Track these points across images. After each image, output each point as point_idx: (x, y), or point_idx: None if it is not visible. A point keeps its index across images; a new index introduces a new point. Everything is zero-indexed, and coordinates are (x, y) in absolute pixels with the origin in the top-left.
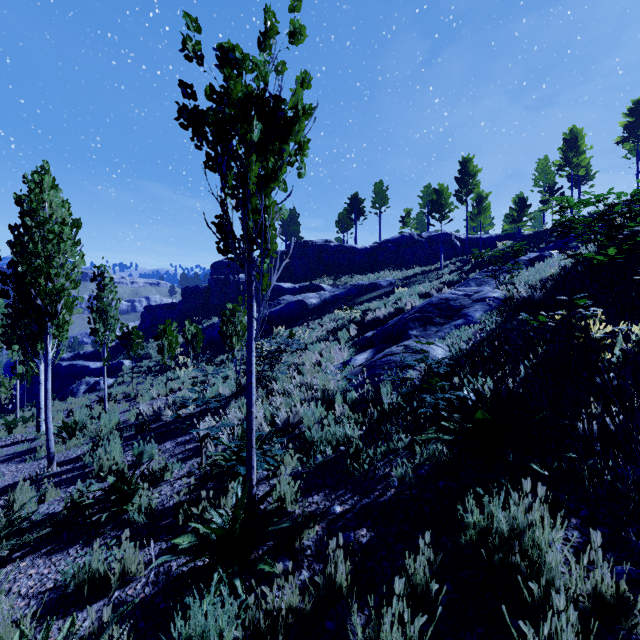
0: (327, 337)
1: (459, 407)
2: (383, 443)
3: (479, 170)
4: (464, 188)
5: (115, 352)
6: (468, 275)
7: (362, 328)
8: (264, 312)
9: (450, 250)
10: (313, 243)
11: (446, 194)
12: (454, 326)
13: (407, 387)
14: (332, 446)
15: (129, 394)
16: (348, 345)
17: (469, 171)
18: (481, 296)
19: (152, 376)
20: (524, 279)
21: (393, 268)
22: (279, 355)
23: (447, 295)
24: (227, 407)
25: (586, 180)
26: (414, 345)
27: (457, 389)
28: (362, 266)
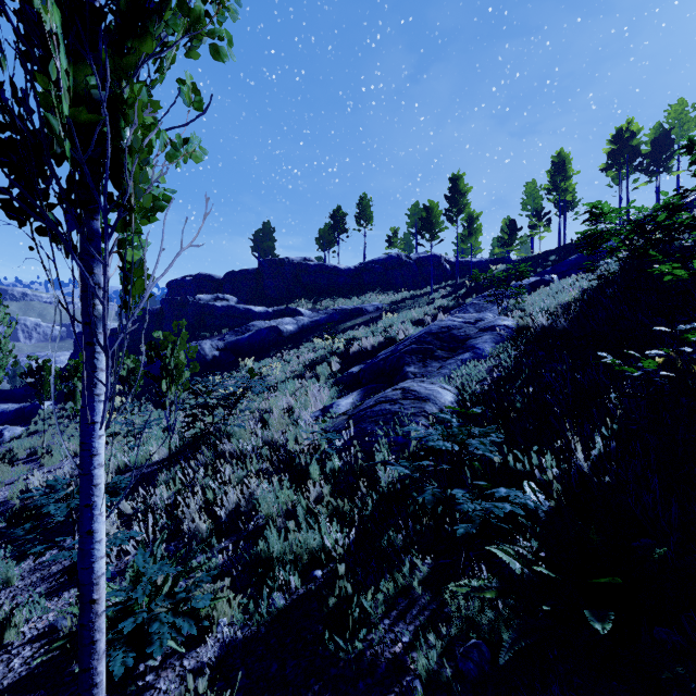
0: (303, 373)
1: (536, 537)
2: (386, 574)
3: (470, 189)
4: (454, 207)
5: (31, 391)
6: (464, 300)
7: (346, 361)
8: (229, 340)
9: (440, 274)
10: (290, 261)
11: (436, 212)
12: (461, 361)
13: (411, 452)
14: (301, 567)
15: (36, 451)
16: (329, 383)
17: (459, 189)
18: (489, 324)
19: (77, 423)
20: (537, 304)
21: (380, 292)
22: (235, 402)
23: (449, 322)
24: (158, 477)
25: (571, 207)
26: (416, 388)
27: (497, 470)
28: (345, 289)
